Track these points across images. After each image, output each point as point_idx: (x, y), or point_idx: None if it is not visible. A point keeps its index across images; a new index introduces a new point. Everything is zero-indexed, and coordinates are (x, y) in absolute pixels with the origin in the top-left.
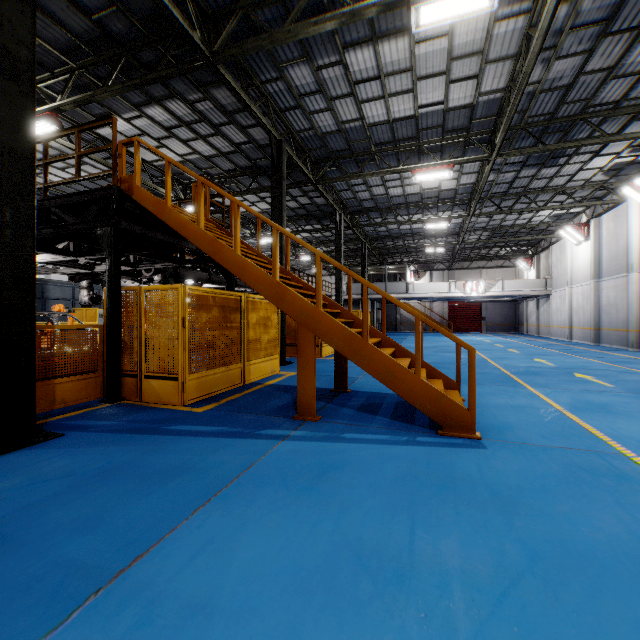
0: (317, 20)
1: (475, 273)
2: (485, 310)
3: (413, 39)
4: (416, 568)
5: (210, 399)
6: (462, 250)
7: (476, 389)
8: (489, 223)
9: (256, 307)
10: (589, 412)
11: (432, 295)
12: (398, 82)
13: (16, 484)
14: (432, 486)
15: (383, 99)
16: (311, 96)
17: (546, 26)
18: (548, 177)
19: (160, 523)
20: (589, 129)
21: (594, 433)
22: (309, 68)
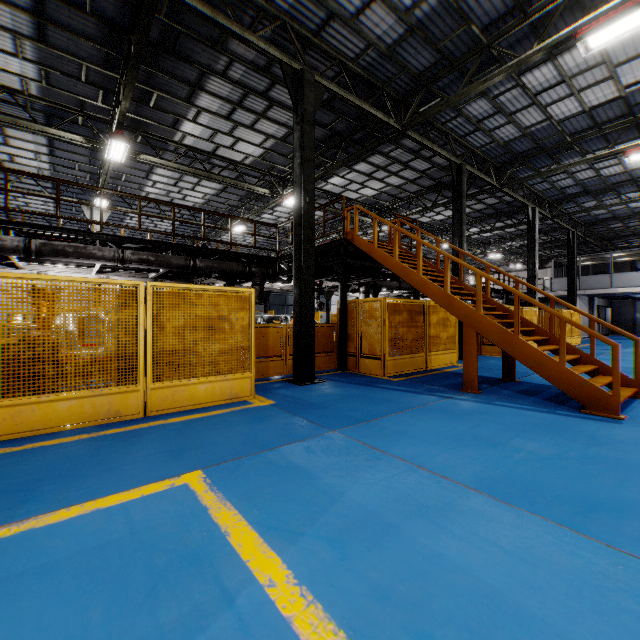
0: (486, 77)
1: None
2: None
3: None
4: (505, 445)
5: (401, 375)
6: None
7: None
8: None
9: (436, 310)
10: None
11: None
12: (589, 77)
13: (318, 394)
14: (544, 429)
15: (572, 95)
16: (489, 118)
17: None
18: None
19: (381, 413)
20: None
21: None
22: (485, 100)
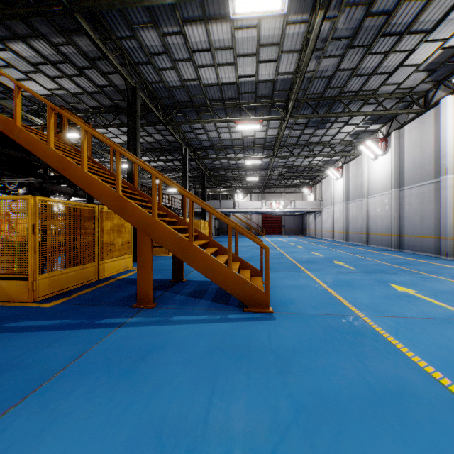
0: None
1: (278, 196)
2: (284, 220)
3: (233, 25)
4: (207, 438)
5: (62, 294)
6: (270, 180)
7: (274, 275)
8: (286, 163)
9: (110, 216)
10: (341, 287)
11: (251, 210)
12: (224, 56)
13: None
14: (233, 356)
15: (214, 67)
16: (159, 56)
17: (317, 32)
18: (320, 135)
19: None
20: (342, 107)
21: (343, 302)
22: (156, 33)
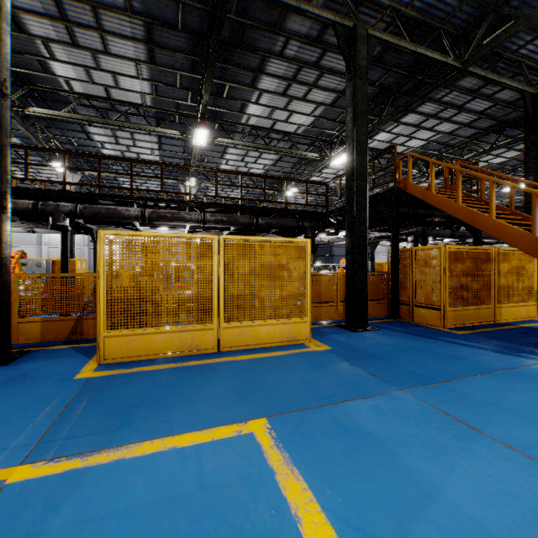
0: None
1: None
2: None
3: None
4: None
5: (464, 328)
6: None
7: None
8: None
9: (507, 258)
10: None
11: None
12: None
13: (373, 343)
14: None
15: None
16: None
17: None
18: None
19: (455, 373)
20: None
21: None
22: None
